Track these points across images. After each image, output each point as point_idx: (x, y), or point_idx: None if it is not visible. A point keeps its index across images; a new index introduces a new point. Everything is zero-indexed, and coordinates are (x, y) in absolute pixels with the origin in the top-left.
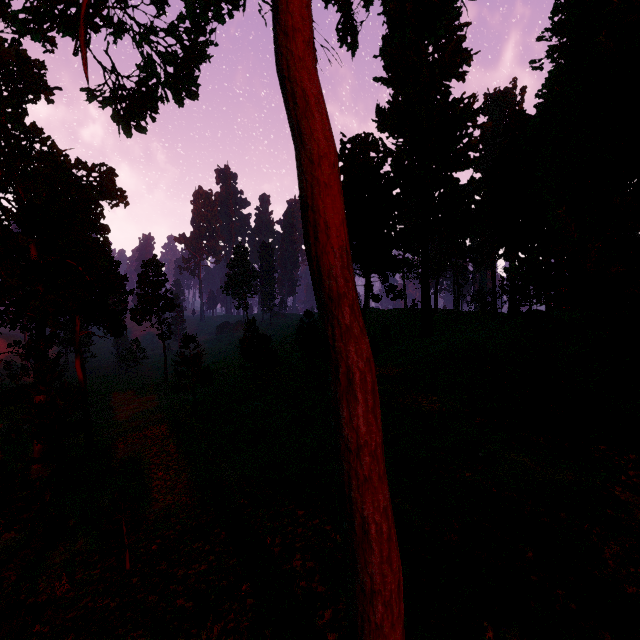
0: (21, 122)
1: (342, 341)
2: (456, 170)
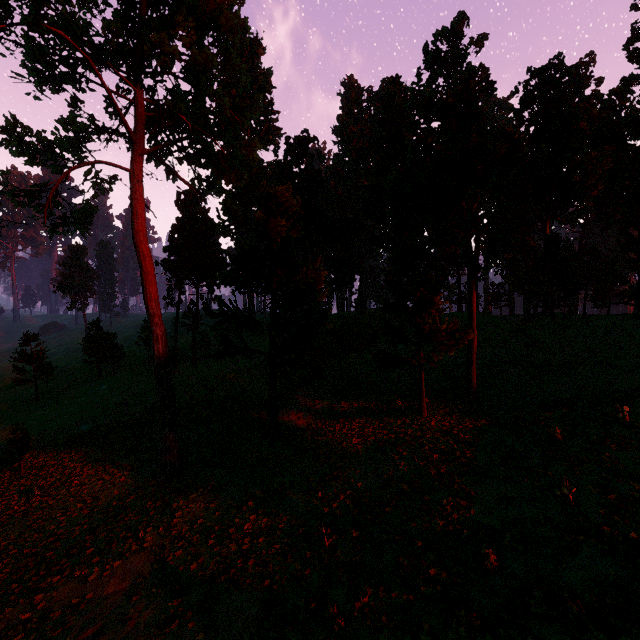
0: None
1: (155, 327)
2: None
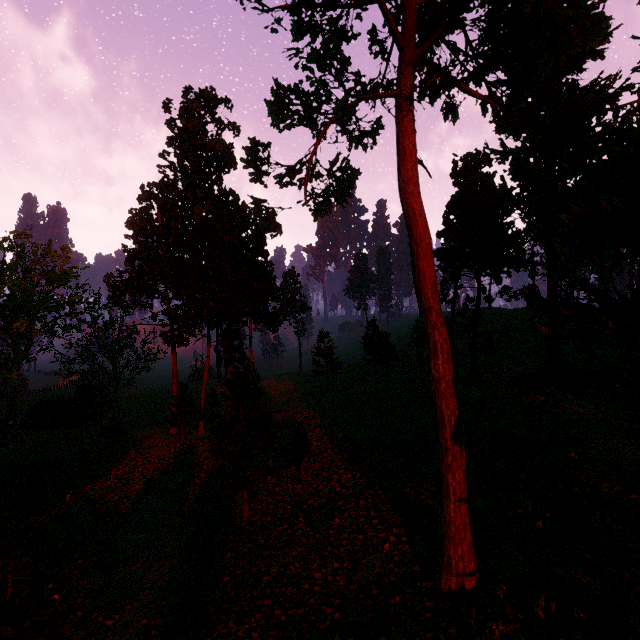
0: (226, 191)
1: (431, 329)
2: (591, 158)
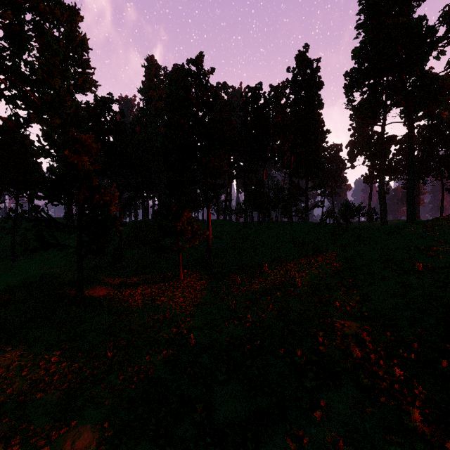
0: None
1: None
2: None
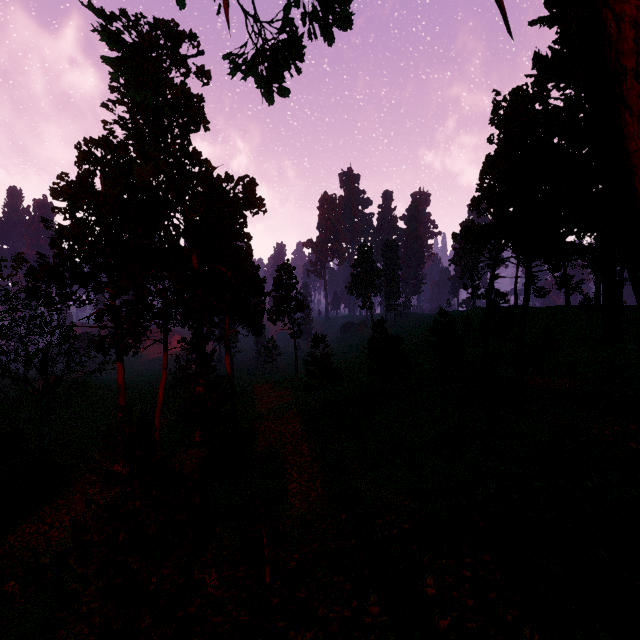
0: (185, 148)
1: None
2: None
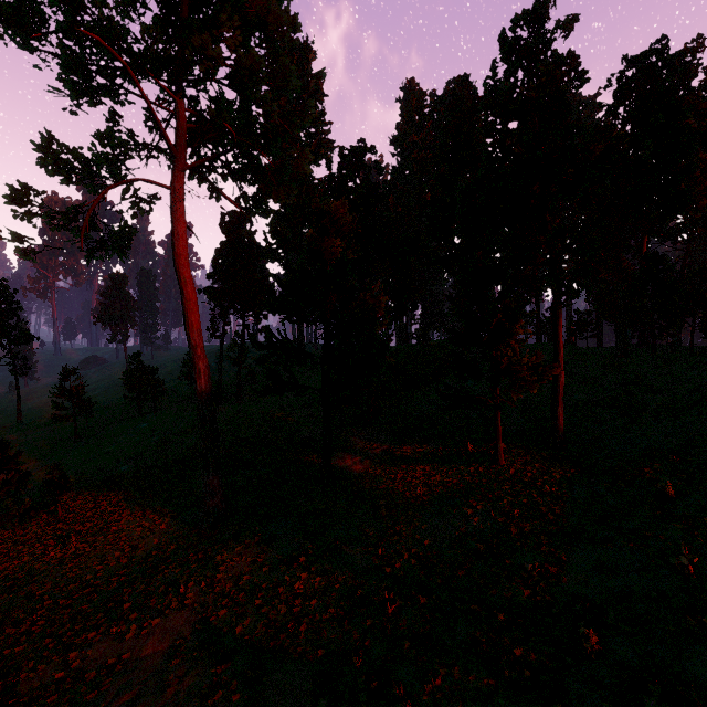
0: None
1: (198, 360)
2: None
